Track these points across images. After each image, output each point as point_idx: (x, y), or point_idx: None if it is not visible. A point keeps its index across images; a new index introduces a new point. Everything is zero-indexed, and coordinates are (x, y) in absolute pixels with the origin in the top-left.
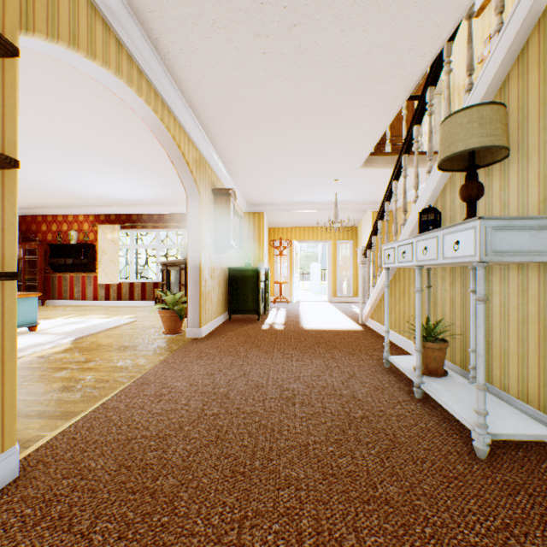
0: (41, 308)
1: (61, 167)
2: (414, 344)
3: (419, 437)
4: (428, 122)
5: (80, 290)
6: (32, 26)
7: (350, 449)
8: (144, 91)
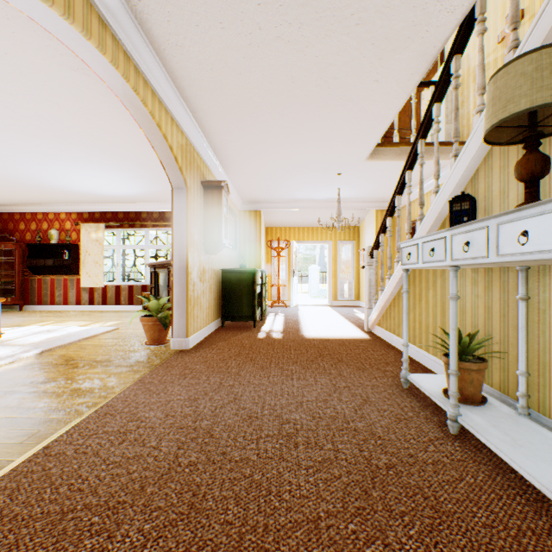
0: (17, 314)
1: (32, 157)
2: (433, 358)
3: (471, 502)
4: (454, 97)
5: (62, 293)
6: None
7: (380, 528)
8: (109, 48)
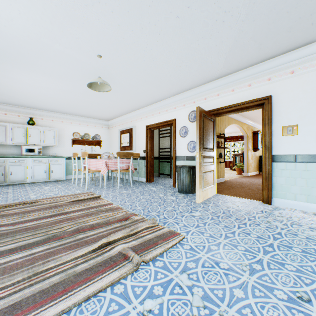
0: None
1: None
2: None
3: None
4: None
5: None
6: (225, 128)
7: None
8: (235, 122)
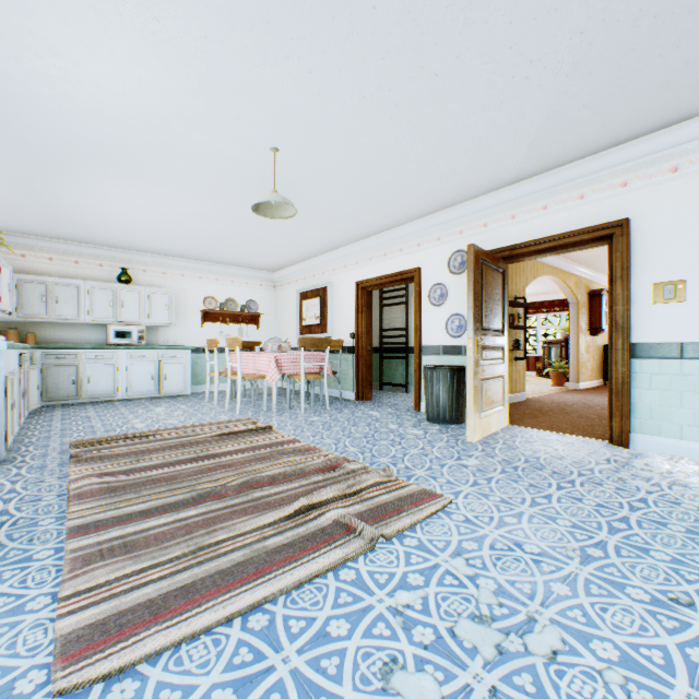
0: None
1: None
2: None
3: None
4: None
5: None
6: (527, 285)
7: None
8: (550, 272)
